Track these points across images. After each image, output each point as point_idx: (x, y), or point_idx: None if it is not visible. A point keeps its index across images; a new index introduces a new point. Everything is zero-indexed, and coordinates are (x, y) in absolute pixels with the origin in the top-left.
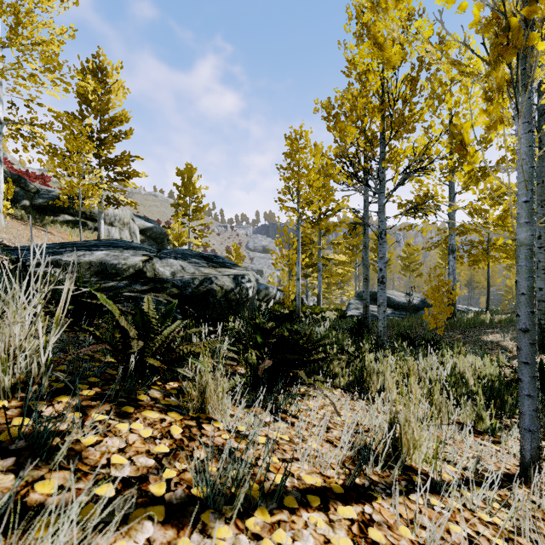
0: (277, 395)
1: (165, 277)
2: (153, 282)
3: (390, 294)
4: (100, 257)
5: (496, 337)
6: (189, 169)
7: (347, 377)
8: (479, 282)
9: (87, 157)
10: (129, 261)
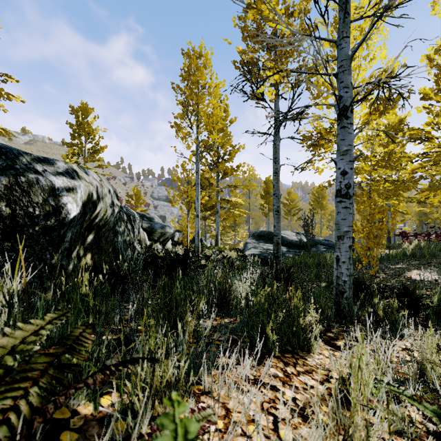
0: None
1: None
2: None
3: (282, 233)
4: None
5: (422, 275)
6: (84, 108)
7: None
8: None
9: None
10: None
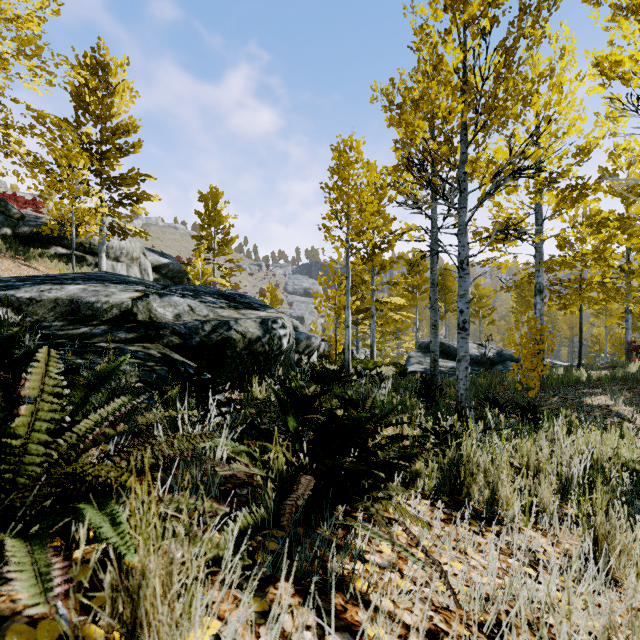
0: (324, 549)
1: (165, 321)
2: (145, 327)
3: None
4: (73, 293)
5: (602, 400)
6: (214, 194)
7: (434, 477)
8: (560, 331)
9: (84, 174)
10: (112, 299)
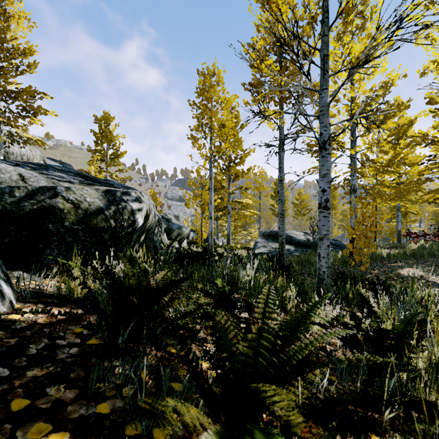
0: None
1: None
2: None
3: (291, 233)
4: None
5: (412, 272)
6: (106, 117)
7: None
8: None
9: None
10: None
